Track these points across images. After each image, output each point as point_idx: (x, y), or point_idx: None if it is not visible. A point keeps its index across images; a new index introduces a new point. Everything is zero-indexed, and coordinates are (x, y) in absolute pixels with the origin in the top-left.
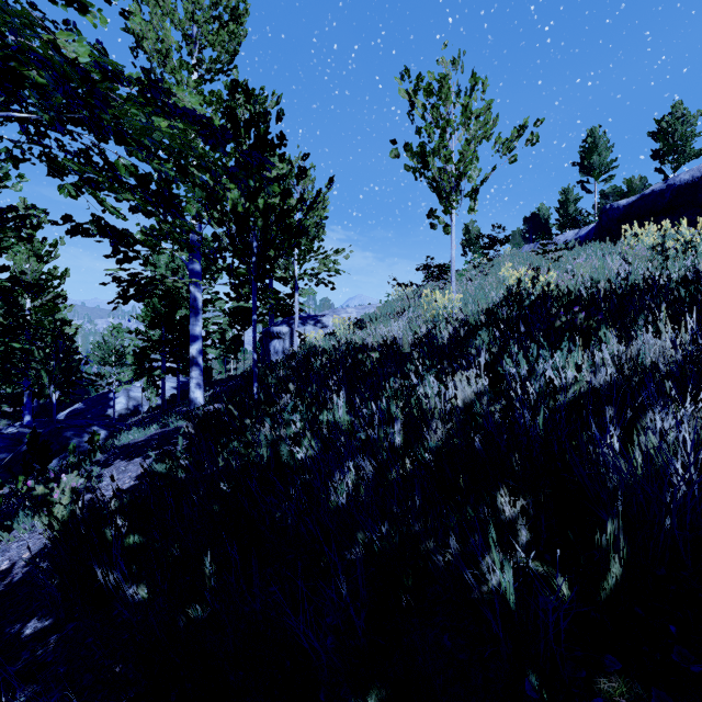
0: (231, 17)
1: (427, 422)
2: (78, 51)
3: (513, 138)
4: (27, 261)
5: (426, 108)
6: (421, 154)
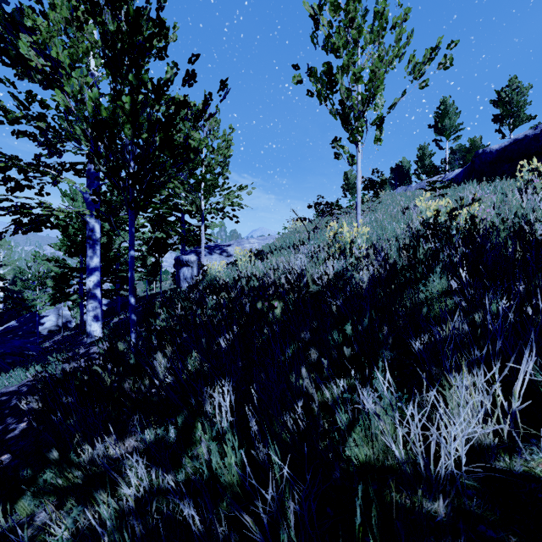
0: None
1: None
2: None
3: (426, 60)
4: None
5: (332, 25)
6: (328, 72)
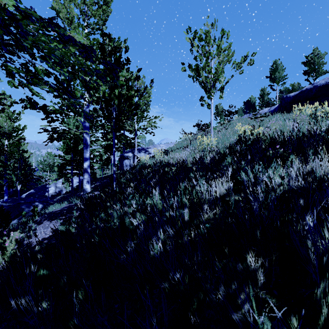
0: (104, 2)
1: (201, 206)
2: (9, 2)
3: (241, 62)
4: (5, 121)
5: (199, 46)
6: (196, 69)
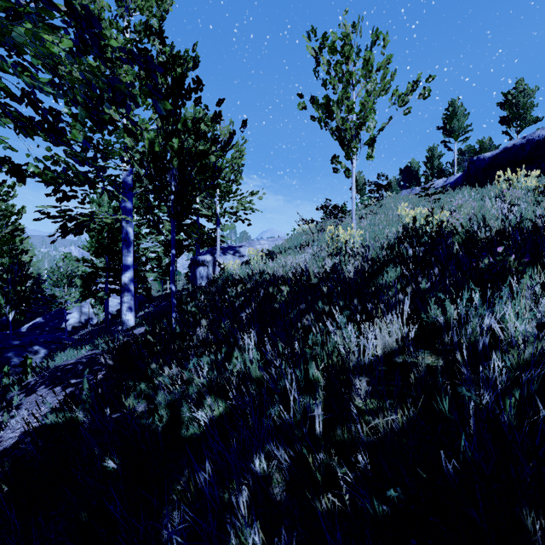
0: None
1: (348, 381)
2: None
3: (408, 92)
4: None
5: (330, 64)
6: (326, 104)
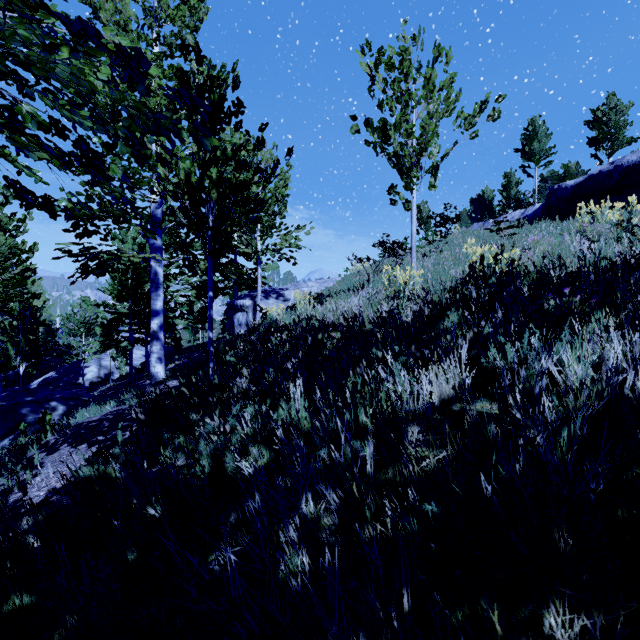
0: None
1: (401, 428)
2: None
3: (475, 114)
4: None
5: (387, 82)
6: (383, 128)
